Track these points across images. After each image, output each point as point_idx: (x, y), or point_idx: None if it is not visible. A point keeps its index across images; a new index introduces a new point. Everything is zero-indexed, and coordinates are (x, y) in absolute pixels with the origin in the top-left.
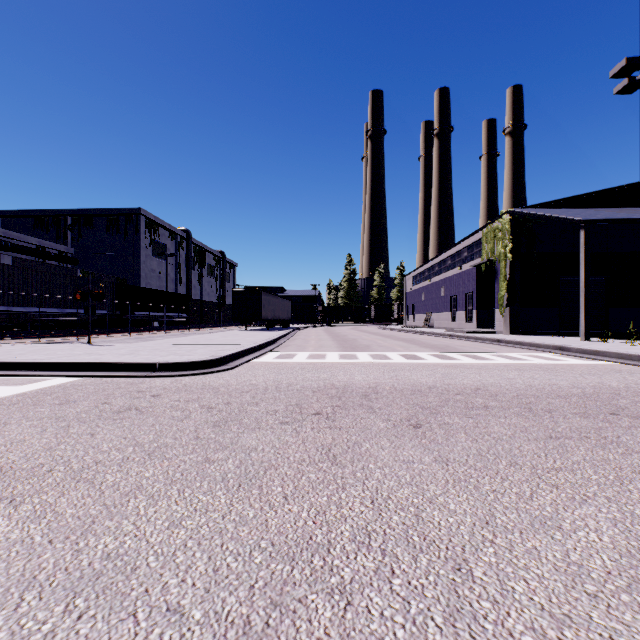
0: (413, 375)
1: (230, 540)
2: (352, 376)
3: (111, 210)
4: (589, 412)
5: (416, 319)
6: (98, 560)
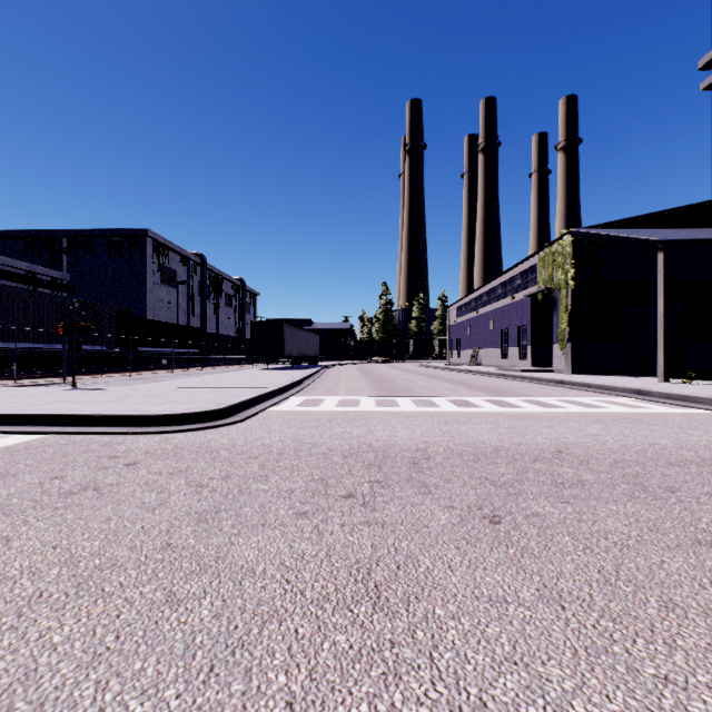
0: (471, 430)
1: None
2: (393, 432)
3: (113, 231)
4: None
5: (461, 356)
6: None
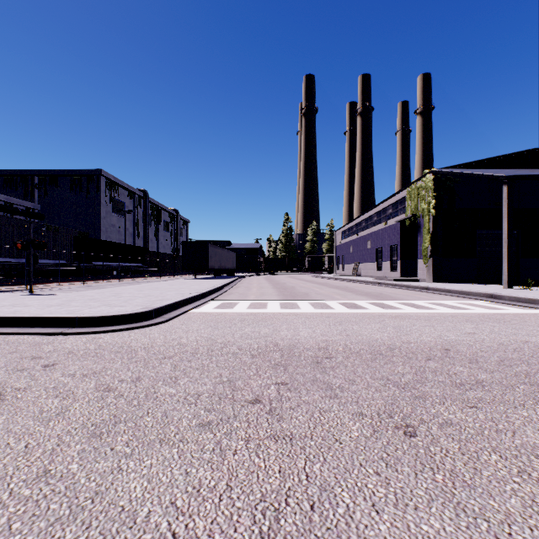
0: (363, 329)
1: None
2: (296, 331)
3: (74, 171)
4: None
5: (345, 268)
6: None
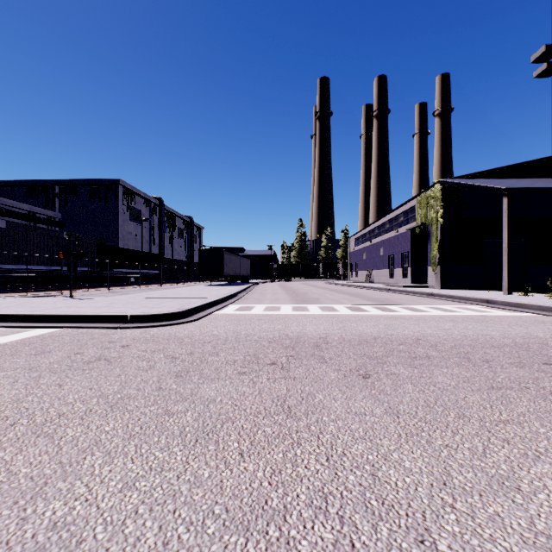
0: (359, 326)
1: (183, 505)
2: (304, 327)
3: (93, 180)
4: (523, 362)
5: (358, 275)
6: (43, 531)
